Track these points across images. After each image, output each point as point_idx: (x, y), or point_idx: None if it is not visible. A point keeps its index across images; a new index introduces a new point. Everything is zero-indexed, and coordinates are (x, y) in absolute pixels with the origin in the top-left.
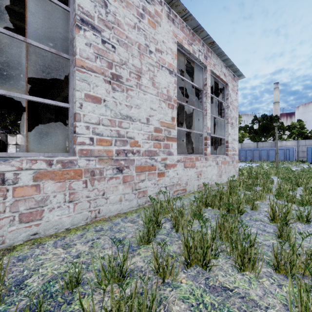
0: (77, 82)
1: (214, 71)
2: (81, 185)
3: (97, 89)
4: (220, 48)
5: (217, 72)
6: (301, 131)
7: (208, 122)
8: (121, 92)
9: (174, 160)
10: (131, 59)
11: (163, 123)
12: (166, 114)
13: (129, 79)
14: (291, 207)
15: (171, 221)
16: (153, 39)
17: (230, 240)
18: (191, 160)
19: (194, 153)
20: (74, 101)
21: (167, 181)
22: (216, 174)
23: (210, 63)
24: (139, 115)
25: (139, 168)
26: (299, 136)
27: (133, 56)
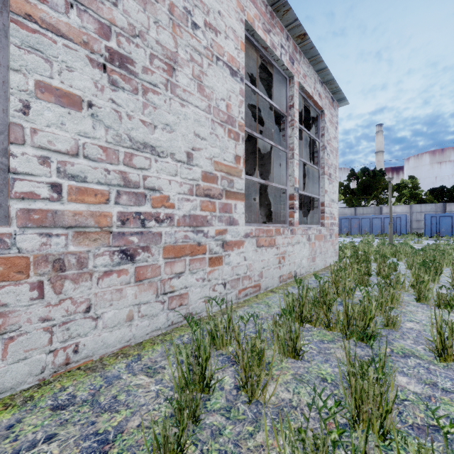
0: (13, 49)
1: (305, 86)
2: (25, 293)
3: (72, 76)
4: (315, 47)
5: (309, 88)
6: (413, 193)
7: (296, 169)
8: (132, 94)
9: (239, 234)
10: (155, 30)
11: (219, 164)
12: (226, 149)
13: (149, 70)
14: (450, 318)
15: (235, 363)
16: (201, 2)
17: (398, 453)
18: (269, 233)
19: (270, 223)
20: (8, 96)
21: (227, 272)
22: (308, 256)
23: (299, 71)
24: (171, 145)
25: (171, 251)
26: (411, 199)
27: (159, 25)
